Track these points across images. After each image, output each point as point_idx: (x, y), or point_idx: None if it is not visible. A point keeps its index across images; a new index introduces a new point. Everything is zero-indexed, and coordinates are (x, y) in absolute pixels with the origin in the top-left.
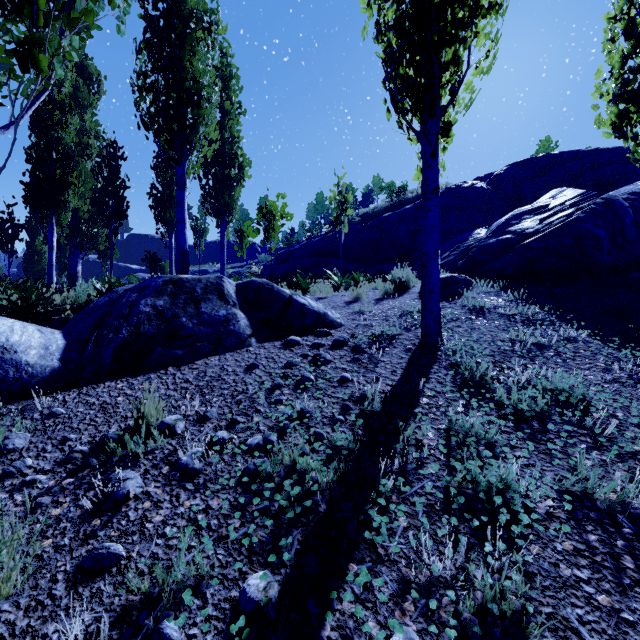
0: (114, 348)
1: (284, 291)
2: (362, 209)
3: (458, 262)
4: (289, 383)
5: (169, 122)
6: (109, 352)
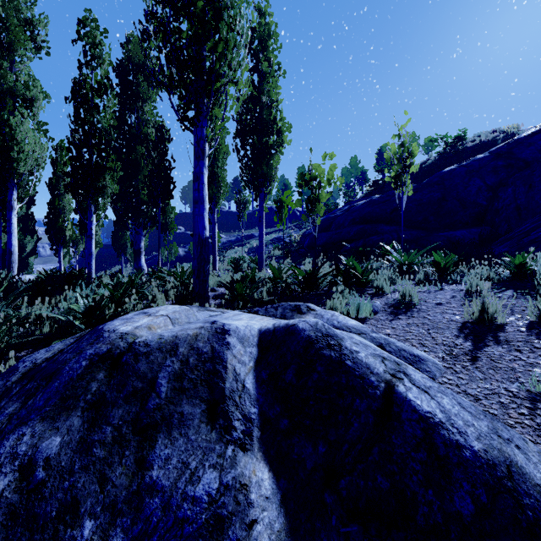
0: None
1: (370, 366)
2: None
3: None
4: None
5: (182, 69)
6: None
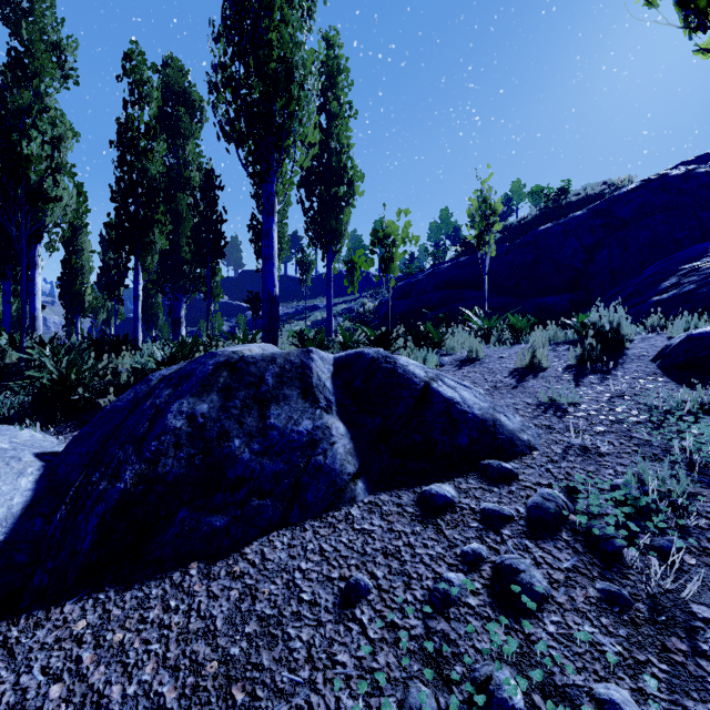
0: (102, 514)
1: (415, 373)
2: (503, 223)
3: (709, 296)
4: (450, 703)
5: (252, 124)
6: (91, 524)
